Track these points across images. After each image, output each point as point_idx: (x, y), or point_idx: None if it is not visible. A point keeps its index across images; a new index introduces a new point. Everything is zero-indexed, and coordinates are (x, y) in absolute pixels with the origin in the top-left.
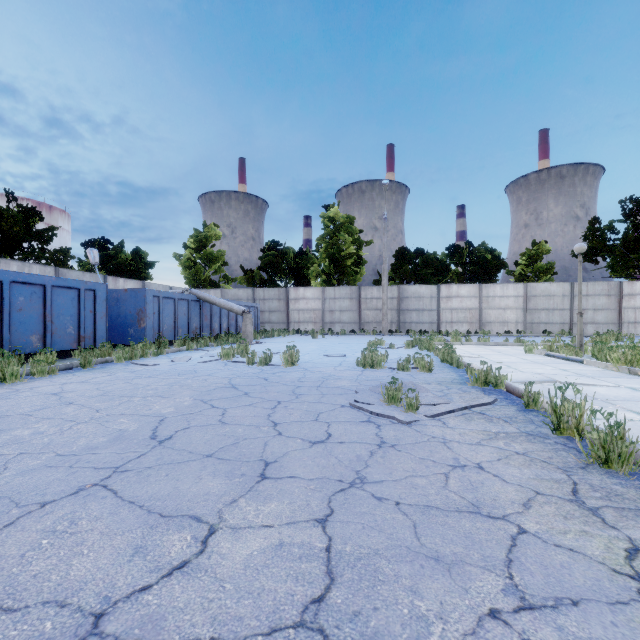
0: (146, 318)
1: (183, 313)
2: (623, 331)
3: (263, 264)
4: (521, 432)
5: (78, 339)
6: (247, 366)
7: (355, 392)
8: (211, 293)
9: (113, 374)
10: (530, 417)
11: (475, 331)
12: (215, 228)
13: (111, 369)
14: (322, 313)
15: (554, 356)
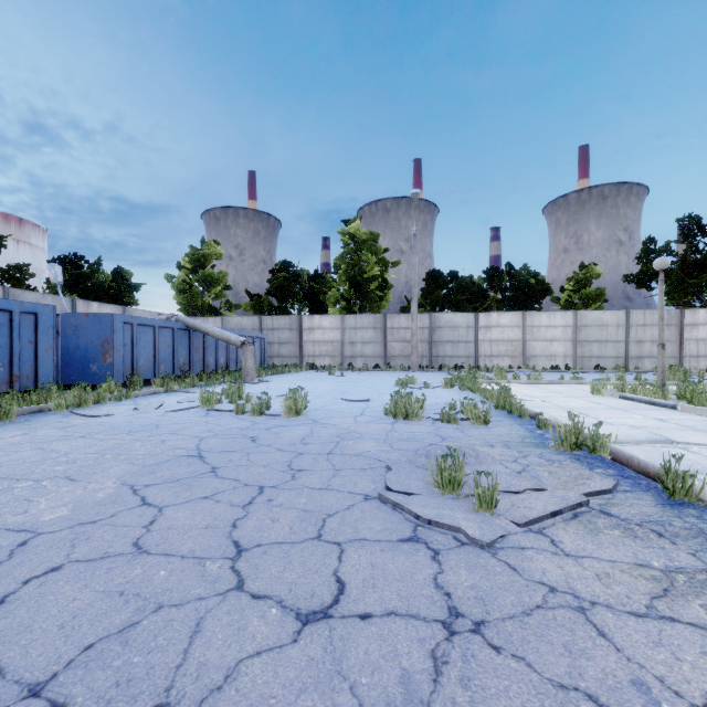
0: (113, 351)
1: (166, 345)
2: (684, 366)
3: (272, 288)
4: None
5: (10, 379)
6: (235, 416)
7: (386, 467)
8: (210, 322)
9: (31, 432)
10: (693, 522)
11: (518, 366)
12: (215, 245)
13: (37, 423)
14: (341, 345)
15: (633, 399)
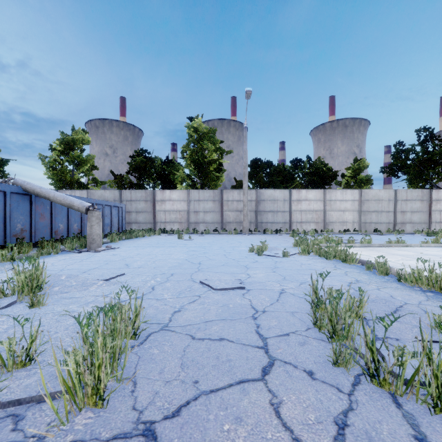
0: None
1: None
2: (432, 229)
3: (131, 168)
4: None
5: None
6: None
7: None
8: (77, 194)
9: None
10: None
11: (321, 230)
12: (83, 133)
13: None
14: (187, 214)
15: None
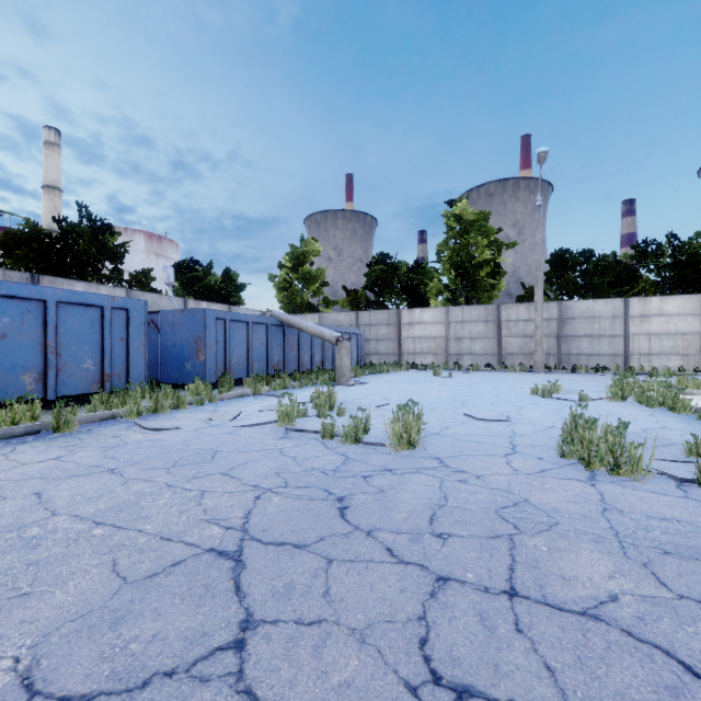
0: (205, 348)
1: (260, 342)
2: None
3: (369, 282)
4: None
5: (101, 378)
6: (320, 442)
7: None
8: (308, 319)
9: (67, 454)
10: None
11: (694, 368)
12: (313, 242)
13: (91, 437)
14: (445, 341)
15: None
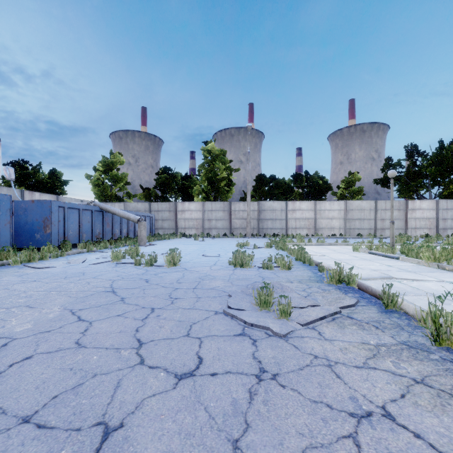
0: (51, 225)
1: (87, 221)
2: (408, 234)
3: (157, 184)
4: (400, 343)
5: None
6: (134, 267)
7: (228, 295)
8: (116, 206)
9: None
10: (395, 320)
11: (312, 234)
12: (119, 156)
13: (1, 273)
14: (202, 221)
15: (376, 254)
